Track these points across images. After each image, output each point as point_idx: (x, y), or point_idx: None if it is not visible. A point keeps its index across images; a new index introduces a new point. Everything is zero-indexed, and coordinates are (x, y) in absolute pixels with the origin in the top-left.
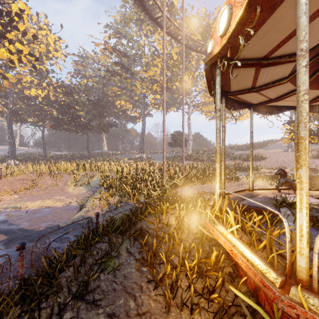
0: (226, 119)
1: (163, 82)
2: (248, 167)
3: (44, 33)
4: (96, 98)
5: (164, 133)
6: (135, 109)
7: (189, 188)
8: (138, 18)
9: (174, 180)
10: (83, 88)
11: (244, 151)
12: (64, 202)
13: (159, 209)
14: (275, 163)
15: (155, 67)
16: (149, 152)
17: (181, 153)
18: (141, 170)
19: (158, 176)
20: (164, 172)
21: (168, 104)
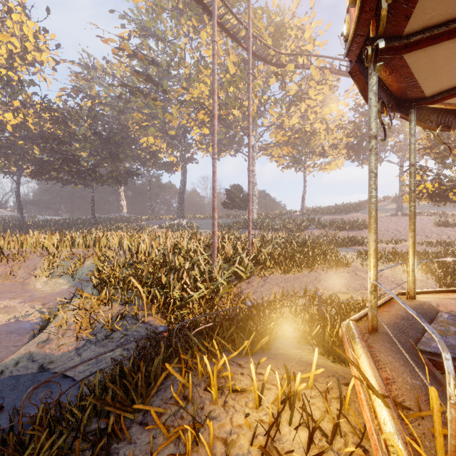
0: (306, 169)
1: (213, 79)
2: (350, 240)
3: (16, 18)
4: (108, 131)
5: (215, 178)
6: (172, 152)
7: (261, 281)
8: (174, 7)
9: (233, 266)
10: (86, 113)
11: (333, 215)
12: (12, 314)
13: (200, 367)
14: (386, 233)
15: (202, 83)
16: (193, 217)
17: (240, 218)
18: (171, 248)
19: (204, 257)
20: (214, 251)
21: (222, 144)
